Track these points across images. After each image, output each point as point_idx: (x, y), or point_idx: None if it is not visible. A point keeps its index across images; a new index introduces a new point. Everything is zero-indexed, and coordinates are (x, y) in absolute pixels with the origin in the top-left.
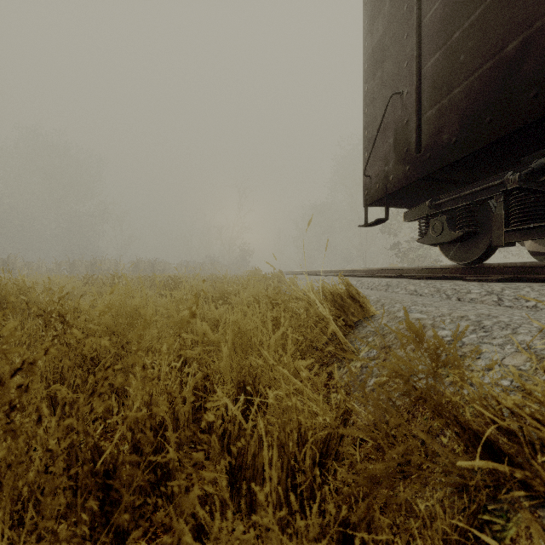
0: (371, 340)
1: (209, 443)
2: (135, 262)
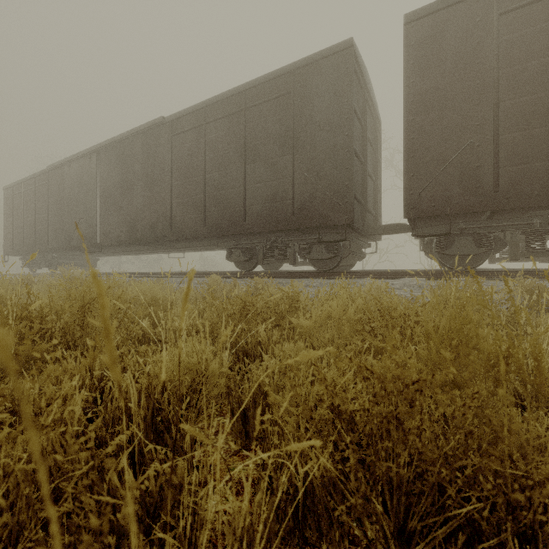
0: None
1: None
2: None
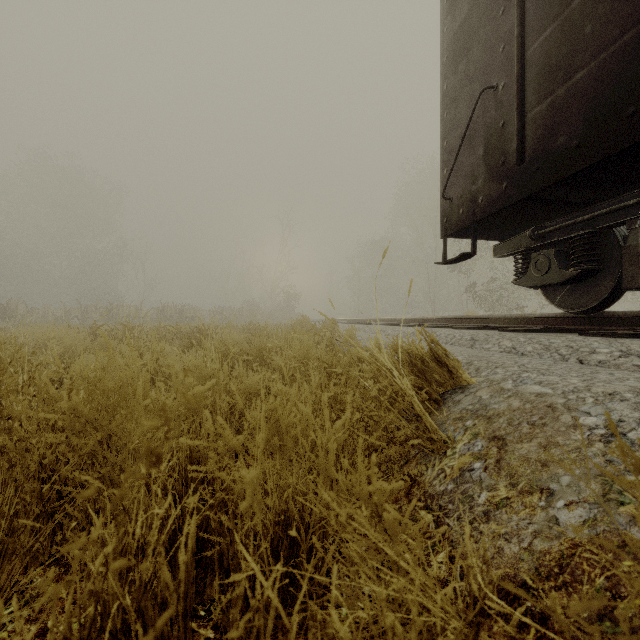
0: (471, 424)
1: (225, 621)
2: (160, 308)
